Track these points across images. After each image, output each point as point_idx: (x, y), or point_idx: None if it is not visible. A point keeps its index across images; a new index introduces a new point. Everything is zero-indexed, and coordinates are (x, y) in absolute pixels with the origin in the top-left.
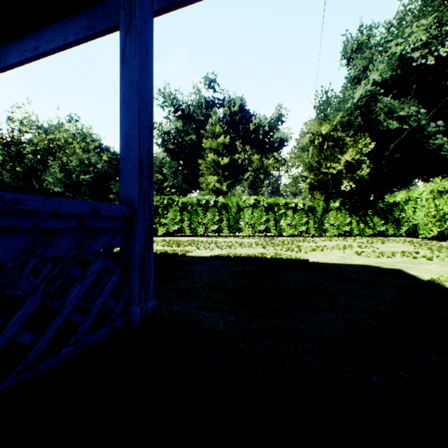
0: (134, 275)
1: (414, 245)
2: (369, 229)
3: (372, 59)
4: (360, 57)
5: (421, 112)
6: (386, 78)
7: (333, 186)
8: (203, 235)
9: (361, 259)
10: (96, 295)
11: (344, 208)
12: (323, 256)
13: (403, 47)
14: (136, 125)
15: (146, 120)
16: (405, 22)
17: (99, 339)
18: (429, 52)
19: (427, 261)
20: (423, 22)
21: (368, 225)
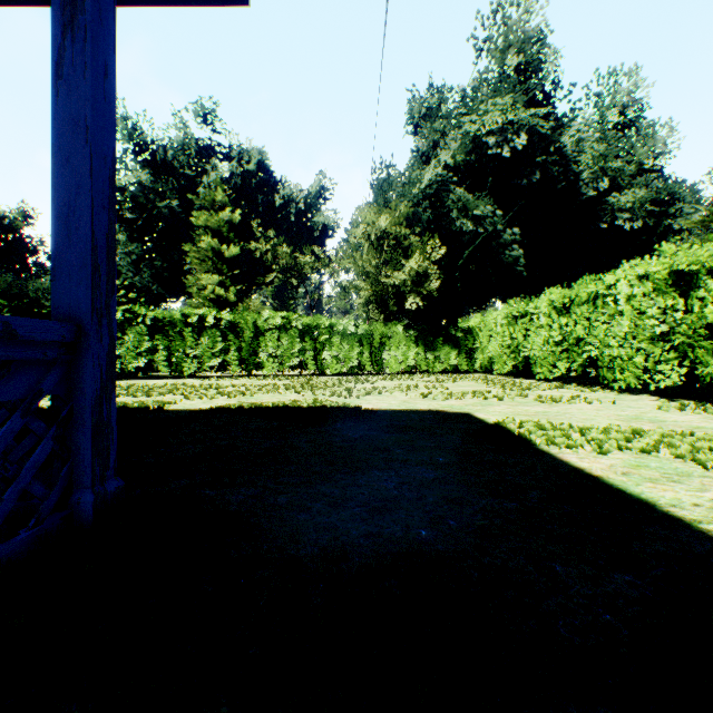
0: (80, 440)
1: (487, 383)
2: (440, 364)
3: (444, 134)
4: (430, 127)
5: (498, 214)
6: (459, 162)
7: (396, 303)
8: (194, 375)
9: (427, 403)
10: (9, 477)
11: (409, 334)
12: (381, 401)
13: (478, 127)
14: (86, 190)
15: (104, 184)
16: (481, 94)
17: (16, 551)
18: (506, 139)
19: (498, 402)
20: (499, 100)
21: (439, 358)
